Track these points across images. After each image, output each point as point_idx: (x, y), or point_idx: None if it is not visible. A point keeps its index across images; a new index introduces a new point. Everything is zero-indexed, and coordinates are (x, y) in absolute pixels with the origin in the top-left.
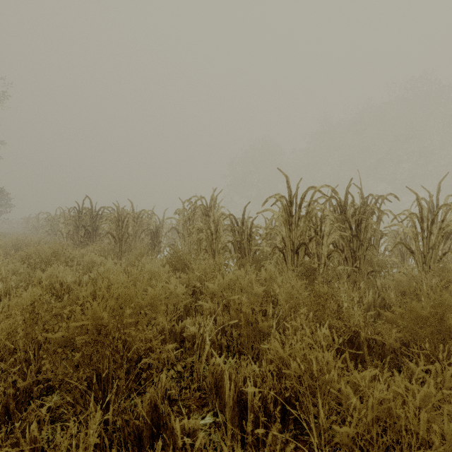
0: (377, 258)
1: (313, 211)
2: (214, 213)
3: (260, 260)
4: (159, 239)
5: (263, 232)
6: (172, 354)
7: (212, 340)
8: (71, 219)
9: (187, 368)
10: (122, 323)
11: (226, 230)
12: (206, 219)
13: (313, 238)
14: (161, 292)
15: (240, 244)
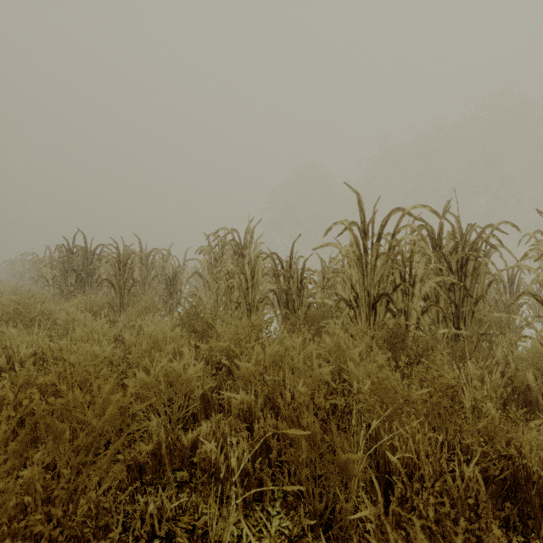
0: (489, 315)
1: (400, 245)
2: (250, 251)
3: (316, 317)
4: (178, 288)
5: (319, 278)
6: (168, 510)
7: (244, 471)
8: (57, 260)
9: (196, 537)
10: (32, 485)
11: (266, 275)
12: (239, 261)
13: (400, 286)
14: (160, 377)
15: (287, 294)
